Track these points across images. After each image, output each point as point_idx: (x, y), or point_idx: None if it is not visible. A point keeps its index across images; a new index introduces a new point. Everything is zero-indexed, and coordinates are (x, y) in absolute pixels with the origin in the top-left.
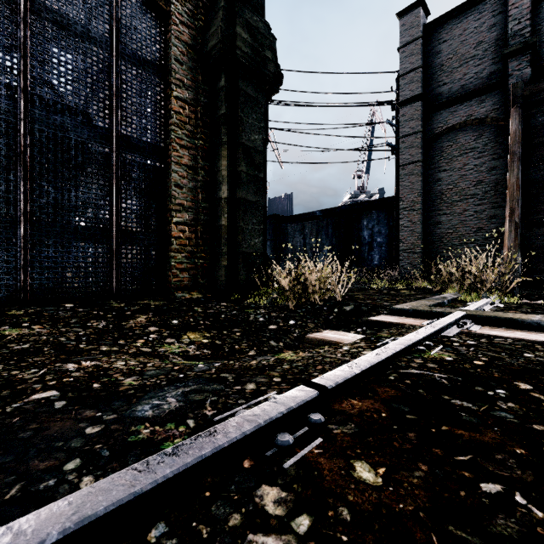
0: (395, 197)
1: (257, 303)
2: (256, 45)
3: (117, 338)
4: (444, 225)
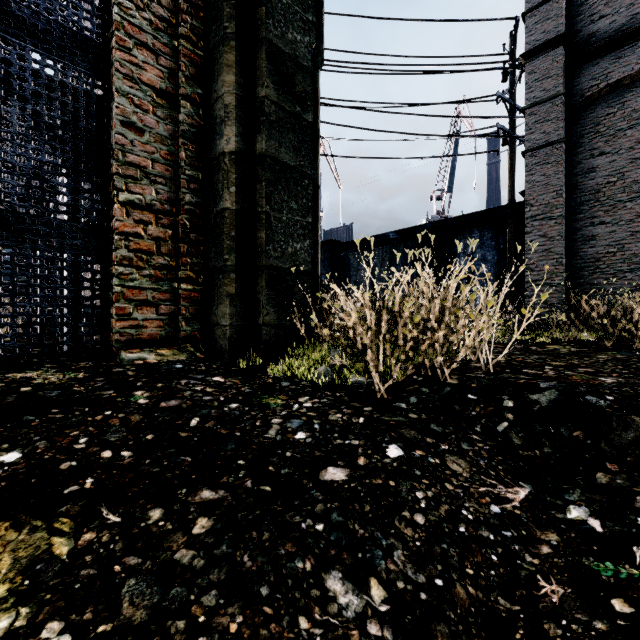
0: (509, 207)
1: (295, 378)
2: None
3: None
4: (600, 241)
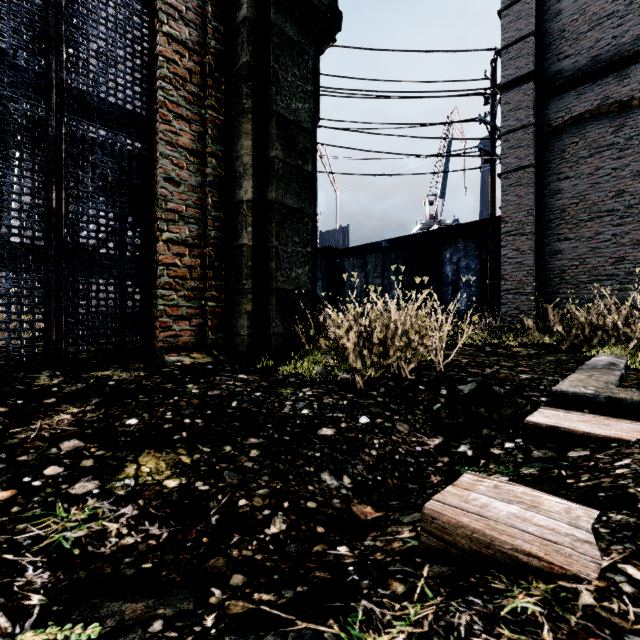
0: (490, 220)
1: (299, 375)
2: None
3: None
4: (565, 255)
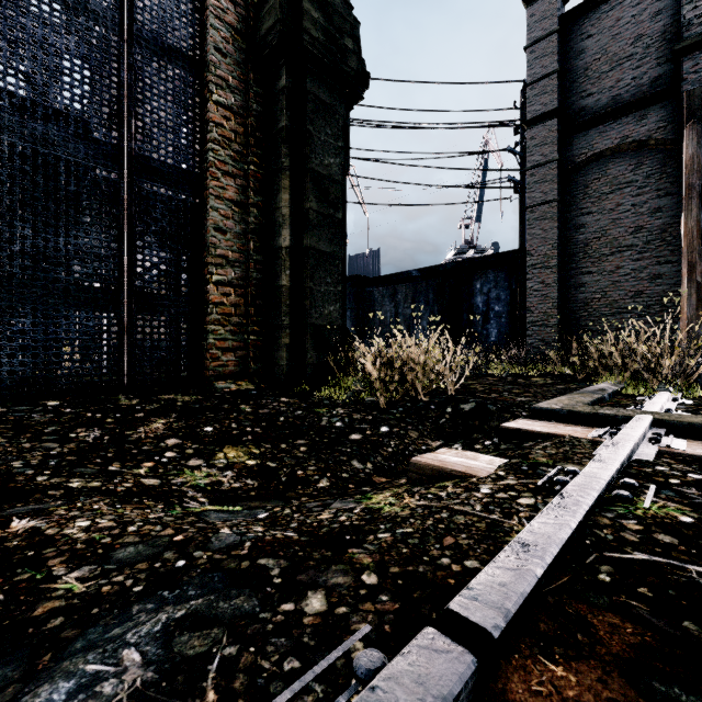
0: (520, 251)
1: (332, 399)
2: (331, 29)
3: (110, 460)
4: (588, 288)
